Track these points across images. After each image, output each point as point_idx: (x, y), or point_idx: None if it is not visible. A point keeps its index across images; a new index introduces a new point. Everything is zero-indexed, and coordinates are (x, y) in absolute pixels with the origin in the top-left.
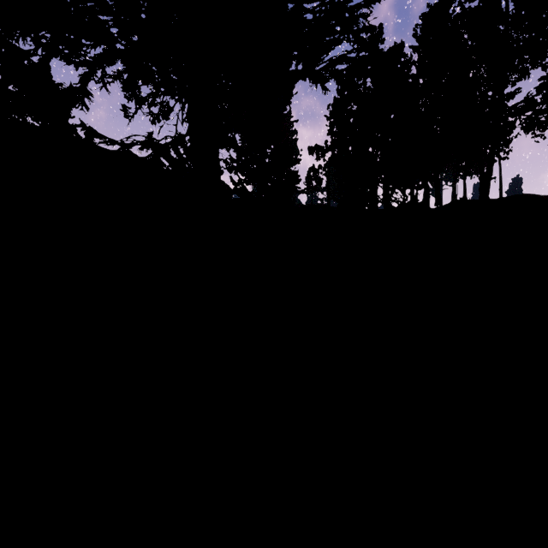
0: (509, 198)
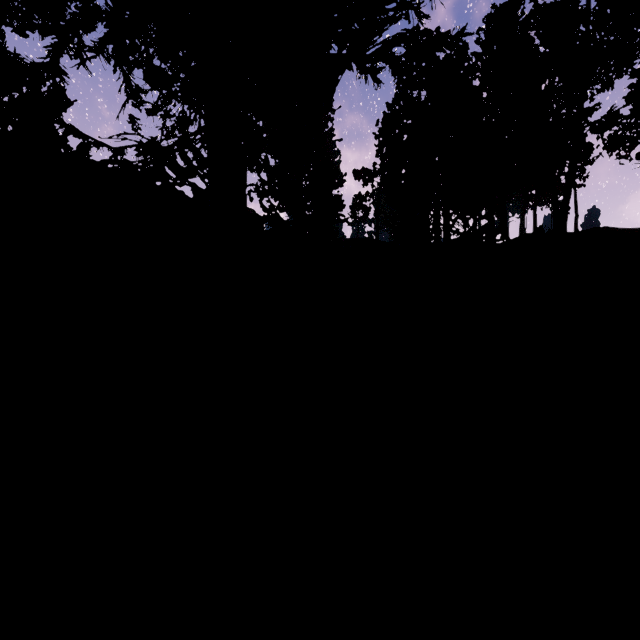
0: (585, 231)
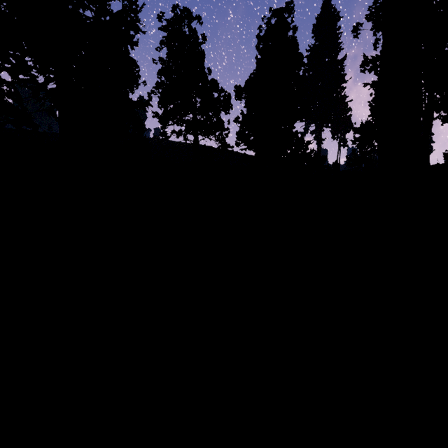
0: None
